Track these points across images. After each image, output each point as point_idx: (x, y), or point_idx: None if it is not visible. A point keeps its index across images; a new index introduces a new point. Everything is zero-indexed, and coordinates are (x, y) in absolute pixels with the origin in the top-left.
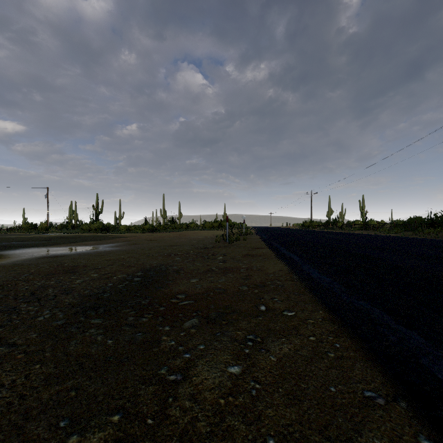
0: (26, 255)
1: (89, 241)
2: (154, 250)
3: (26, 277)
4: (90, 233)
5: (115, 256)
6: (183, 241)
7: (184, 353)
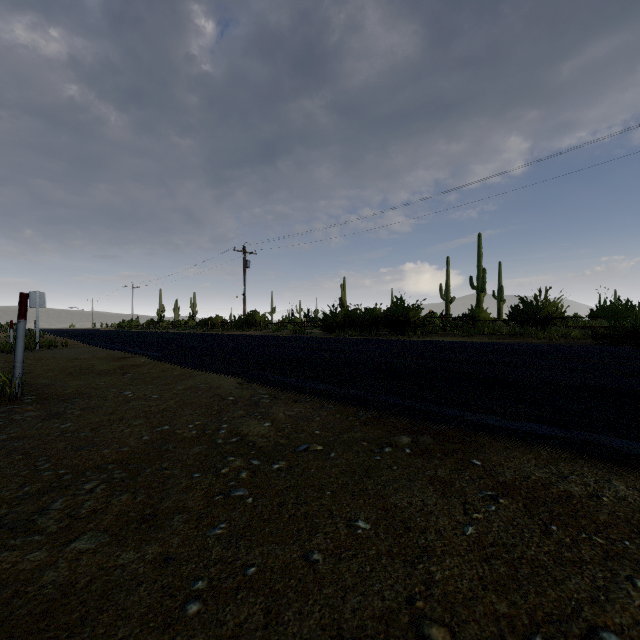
0: None
1: None
2: None
3: None
4: None
5: None
6: None
7: None
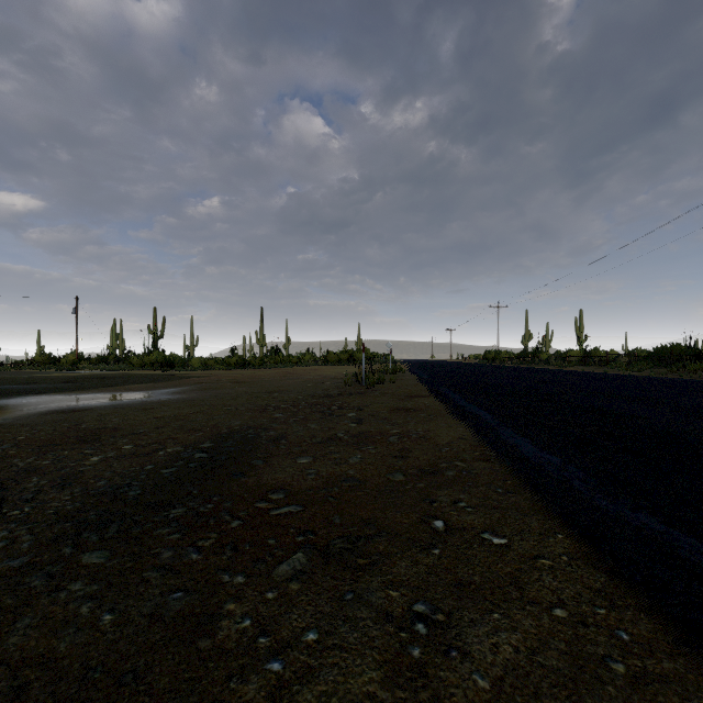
0: (25, 407)
1: (137, 384)
2: (240, 399)
3: (3, 452)
4: (143, 370)
5: (172, 410)
6: (290, 385)
7: (269, 658)
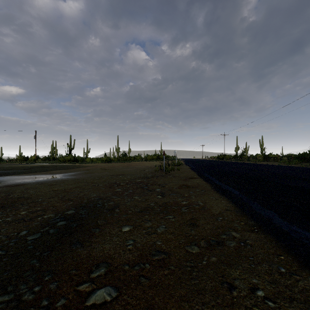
0: None
1: (57, 170)
2: (102, 179)
3: None
4: (64, 163)
5: (64, 186)
6: (128, 171)
7: None
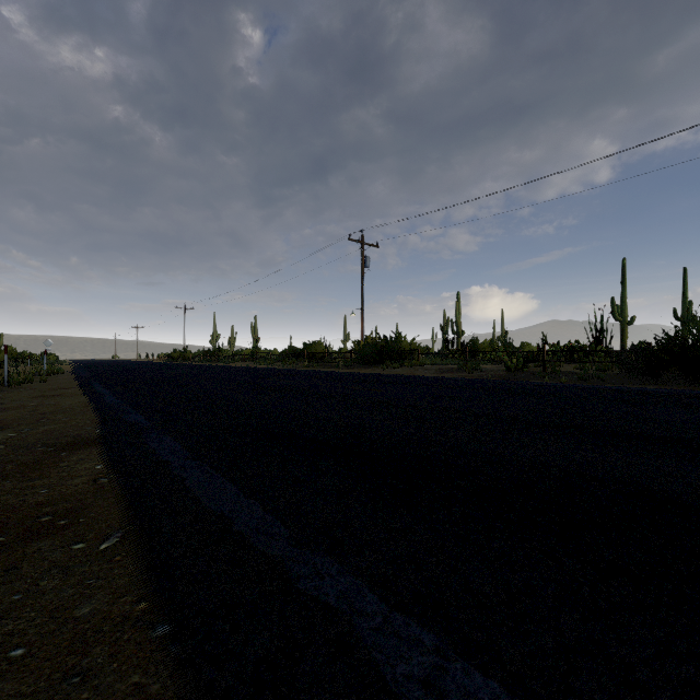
0: None
1: None
2: None
3: None
4: None
5: None
6: None
7: None
